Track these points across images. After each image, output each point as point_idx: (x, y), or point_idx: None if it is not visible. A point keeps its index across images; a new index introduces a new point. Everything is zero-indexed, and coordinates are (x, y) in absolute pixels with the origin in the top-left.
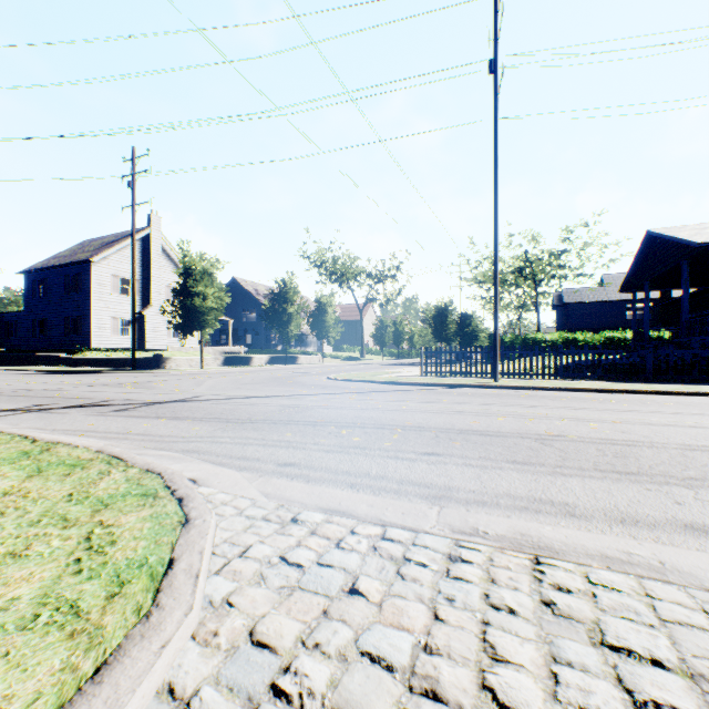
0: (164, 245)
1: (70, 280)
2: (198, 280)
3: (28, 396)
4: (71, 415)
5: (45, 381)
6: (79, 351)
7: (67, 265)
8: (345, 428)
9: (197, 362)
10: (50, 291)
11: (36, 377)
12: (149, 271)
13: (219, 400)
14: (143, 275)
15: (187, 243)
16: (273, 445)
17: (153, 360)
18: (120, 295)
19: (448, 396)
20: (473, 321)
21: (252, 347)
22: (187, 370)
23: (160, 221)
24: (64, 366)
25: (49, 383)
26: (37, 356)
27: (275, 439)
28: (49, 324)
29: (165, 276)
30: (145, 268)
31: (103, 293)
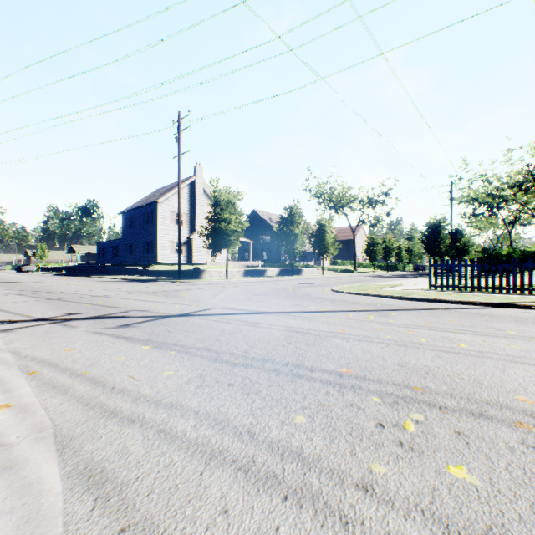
0: (204, 188)
1: (146, 216)
2: (224, 209)
3: (81, 302)
4: (73, 331)
5: (113, 288)
6: (150, 265)
7: (144, 206)
8: (400, 404)
9: (225, 274)
10: (135, 225)
11: (113, 284)
12: (194, 207)
13: (224, 315)
14: (190, 210)
15: (216, 180)
16: (264, 478)
17: (193, 272)
18: (175, 225)
19: (501, 322)
20: (464, 237)
21: (266, 262)
22: (215, 280)
23: (201, 170)
24: (140, 275)
25: (112, 290)
26: (126, 268)
27: (272, 438)
28: (134, 247)
29: (205, 210)
30: (192, 205)
31: (165, 224)
